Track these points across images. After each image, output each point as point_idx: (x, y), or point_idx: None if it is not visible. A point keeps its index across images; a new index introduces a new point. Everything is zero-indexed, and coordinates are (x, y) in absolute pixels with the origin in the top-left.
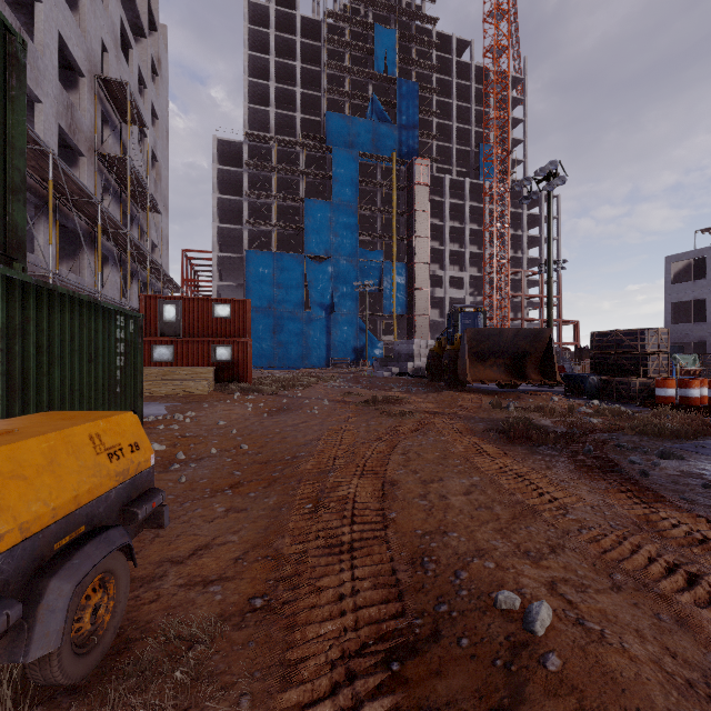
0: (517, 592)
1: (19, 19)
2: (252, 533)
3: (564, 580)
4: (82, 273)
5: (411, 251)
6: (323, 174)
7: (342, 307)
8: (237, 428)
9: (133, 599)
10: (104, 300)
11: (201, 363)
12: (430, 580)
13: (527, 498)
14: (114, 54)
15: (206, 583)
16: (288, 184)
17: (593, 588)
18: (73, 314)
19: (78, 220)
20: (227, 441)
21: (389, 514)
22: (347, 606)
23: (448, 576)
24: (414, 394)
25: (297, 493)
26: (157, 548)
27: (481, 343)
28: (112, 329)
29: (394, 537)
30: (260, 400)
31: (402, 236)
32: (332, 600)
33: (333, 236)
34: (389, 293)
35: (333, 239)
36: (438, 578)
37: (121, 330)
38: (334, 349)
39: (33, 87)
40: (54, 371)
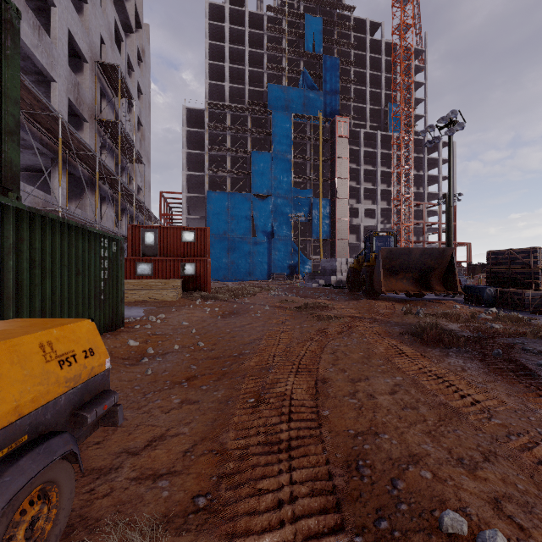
0: (461, 512)
1: (40, 21)
2: (201, 425)
3: (507, 496)
4: (86, 209)
5: (334, 189)
6: (265, 132)
7: (280, 233)
8: (196, 328)
9: (88, 492)
10: (101, 229)
11: (172, 277)
12: (367, 488)
13: (449, 399)
14: (110, 46)
15: (155, 477)
16: (238, 140)
17: (540, 507)
18: (63, 236)
19: (83, 169)
20: (187, 339)
21: (322, 412)
22: (285, 514)
23: (384, 484)
24: (338, 302)
25: (241, 388)
26: (118, 438)
27: (393, 261)
28: (97, 249)
29: (329, 436)
30: (216, 305)
31: (327, 177)
32: (271, 506)
33: (273, 179)
34: (316, 222)
35: (273, 181)
36: (374, 486)
37: (105, 250)
38: (274, 266)
39: (49, 70)
40: (46, 282)
